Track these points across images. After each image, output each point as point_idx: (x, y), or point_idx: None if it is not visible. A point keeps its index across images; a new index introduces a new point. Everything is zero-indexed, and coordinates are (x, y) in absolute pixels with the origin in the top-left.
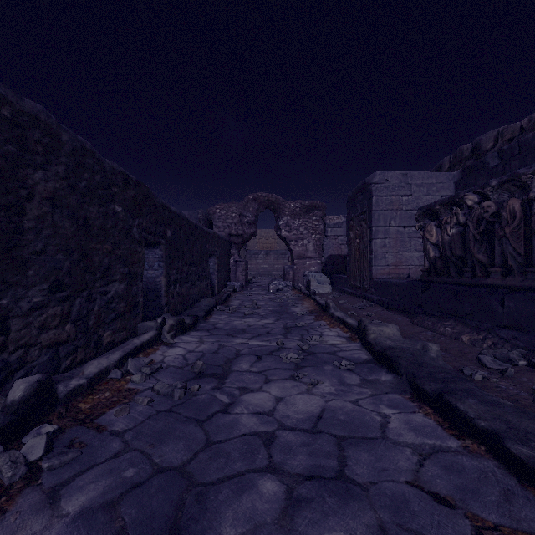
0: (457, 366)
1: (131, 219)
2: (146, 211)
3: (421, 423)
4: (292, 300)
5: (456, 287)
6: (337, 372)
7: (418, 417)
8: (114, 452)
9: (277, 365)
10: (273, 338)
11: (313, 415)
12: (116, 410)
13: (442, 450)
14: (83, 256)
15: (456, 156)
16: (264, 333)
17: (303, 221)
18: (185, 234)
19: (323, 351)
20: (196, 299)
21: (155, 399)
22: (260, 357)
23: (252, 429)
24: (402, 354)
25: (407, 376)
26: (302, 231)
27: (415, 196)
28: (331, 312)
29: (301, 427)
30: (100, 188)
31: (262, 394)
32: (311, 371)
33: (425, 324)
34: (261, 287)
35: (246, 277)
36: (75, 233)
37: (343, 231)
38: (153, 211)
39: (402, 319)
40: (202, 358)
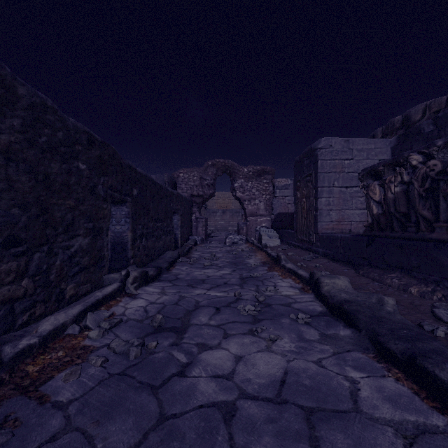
0: (414, 320)
1: (96, 177)
2: (112, 171)
3: (395, 391)
4: (247, 252)
5: (401, 241)
6: (294, 326)
7: (389, 383)
8: (52, 433)
9: (235, 318)
10: (231, 288)
11: (276, 380)
12: (66, 374)
13: (429, 431)
14: (42, 211)
15: (387, 127)
16: (222, 283)
17: (255, 183)
18: (151, 193)
19: (279, 303)
20: (160, 252)
21: (110, 358)
22: (218, 309)
23: (211, 398)
24: (359, 308)
25: (367, 332)
26: (254, 192)
27: (356, 160)
28: (282, 263)
29: (264, 395)
30: (63, 145)
31: (221, 352)
32: (269, 325)
33: (371, 276)
34: (218, 241)
35: (205, 232)
36: (34, 188)
37: (289, 192)
38: (119, 170)
39: (348, 270)
40: (163, 310)
